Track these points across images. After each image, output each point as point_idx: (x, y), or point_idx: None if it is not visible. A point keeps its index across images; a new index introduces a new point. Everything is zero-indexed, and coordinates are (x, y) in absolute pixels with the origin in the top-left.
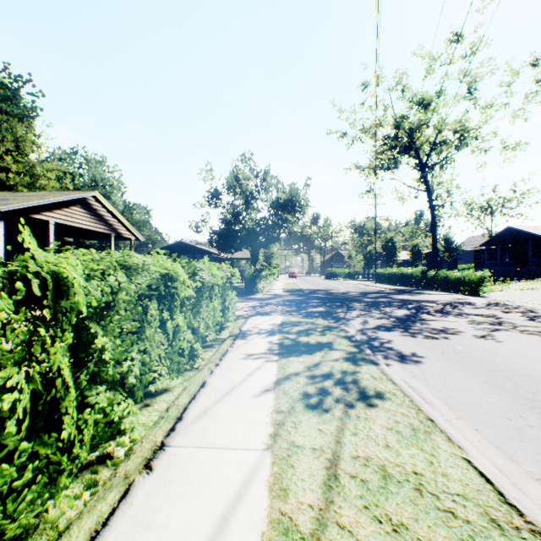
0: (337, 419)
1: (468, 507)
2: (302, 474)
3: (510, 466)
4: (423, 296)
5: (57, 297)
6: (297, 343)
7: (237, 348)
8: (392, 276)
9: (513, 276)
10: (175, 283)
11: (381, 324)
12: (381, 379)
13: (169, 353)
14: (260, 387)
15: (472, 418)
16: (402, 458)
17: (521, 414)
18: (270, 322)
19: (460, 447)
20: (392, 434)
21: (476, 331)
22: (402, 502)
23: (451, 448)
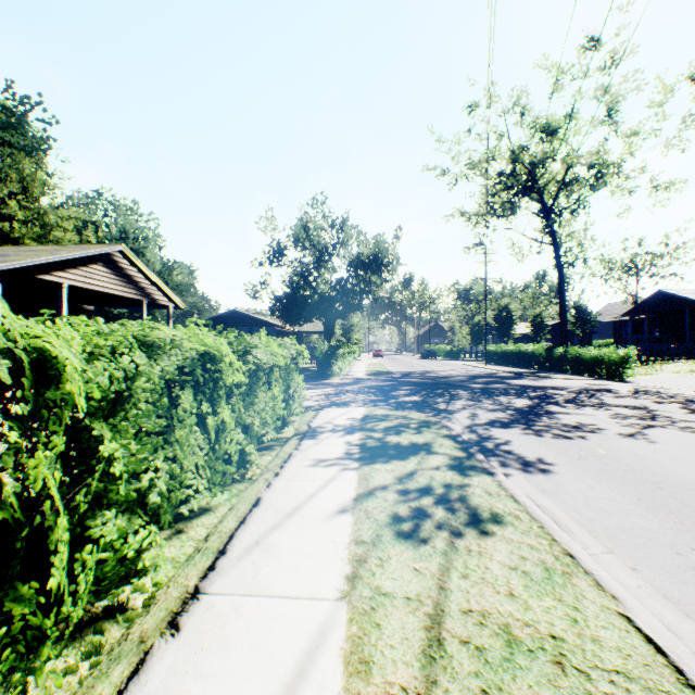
0: (440, 554)
1: (634, 693)
2: (391, 638)
3: (686, 625)
4: (549, 381)
5: (39, 387)
6: (384, 444)
7: (305, 451)
8: (508, 355)
9: (666, 355)
10: (219, 365)
11: (495, 418)
12: (499, 495)
13: (210, 460)
14: (334, 506)
15: (626, 552)
16: (534, 614)
17: (694, 546)
18: (348, 416)
19: (614, 597)
20: (517, 577)
21: (622, 428)
22: (537, 684)
23: (602, 598)
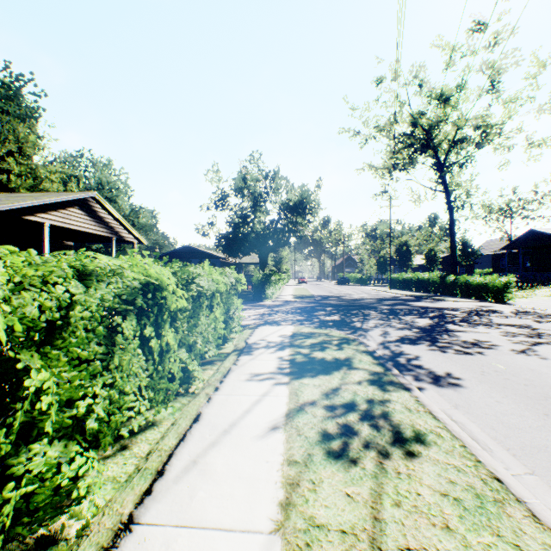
0: (370, 477)
1: None
2: None
3: None
4: (444, 303)
5: None
6: (310, 360)
7: (242, 366)
8: (408, 282)
9: (538, 282)
10: (164, 292)
11: (404, 335)
12: (418, 411)
13: (153, 381)
14: (268, 422)
15: (548, 474)
16: None
17: None
18: (279, 333)
19: None
20: (450, 506)
21: (514, 345)
22: None
23: (542, 534)
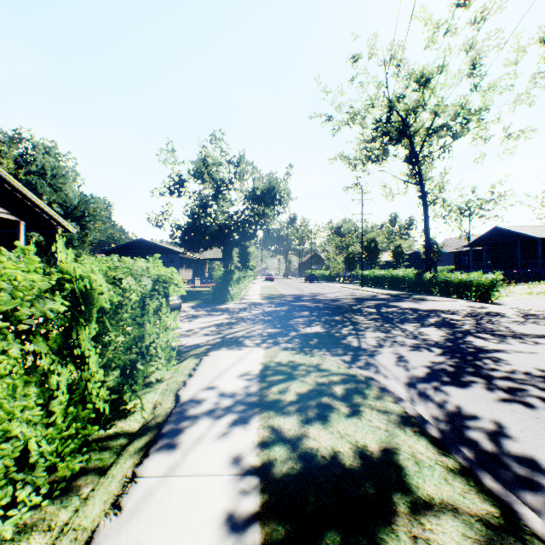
0: None
1: None
2: None
3: None
4: (430, 303)
5: None
6: (309, 468)
7: (130, 522)
8: (380, 279)
9: (510, 279)
10: None
11: (432, 363)
12: None
13: None
14: None
15: None
16: None
17: None
18: (241, 367)
19: None
20: None
21: None
22: None
23: None
